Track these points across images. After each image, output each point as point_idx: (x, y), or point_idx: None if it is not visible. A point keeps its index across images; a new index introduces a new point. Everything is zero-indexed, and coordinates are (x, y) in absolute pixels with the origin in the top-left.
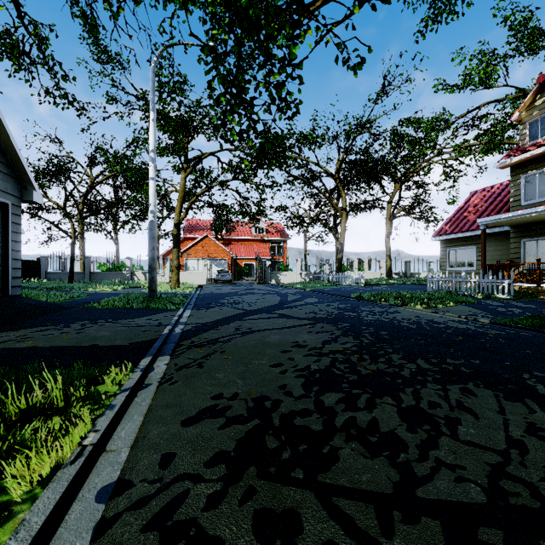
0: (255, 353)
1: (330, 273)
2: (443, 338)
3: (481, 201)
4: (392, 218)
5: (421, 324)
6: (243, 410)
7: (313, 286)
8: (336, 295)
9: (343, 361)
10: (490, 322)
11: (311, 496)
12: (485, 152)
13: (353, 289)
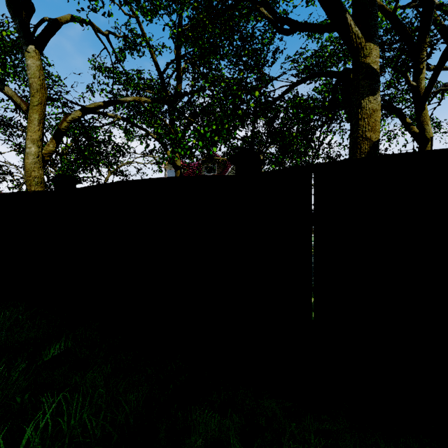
0: None
1: None
2: None
3: None
4: None
5: None
6: None
7: None
8: None
9: None
10: None
11: None
12: (156, 164)
13: None
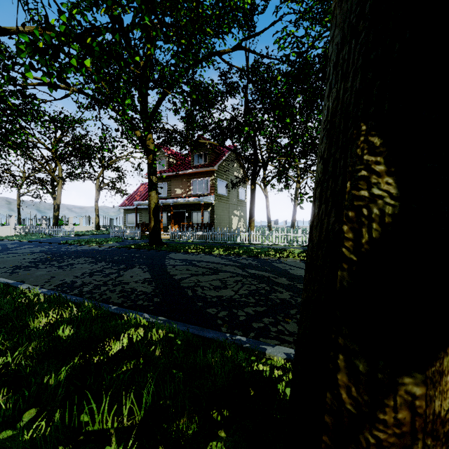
0: (5, 262)
1: (47, 228)
2: (89, 252)
3: (143, 190)
4: (99, 189)
5: (86, 250)
6: (11, 267)
7: (30, 238)
8: (50, 242)
9: (45, 259)
10: (115, 247)
11: (33, 268)
12: None
13: (64, 239)
